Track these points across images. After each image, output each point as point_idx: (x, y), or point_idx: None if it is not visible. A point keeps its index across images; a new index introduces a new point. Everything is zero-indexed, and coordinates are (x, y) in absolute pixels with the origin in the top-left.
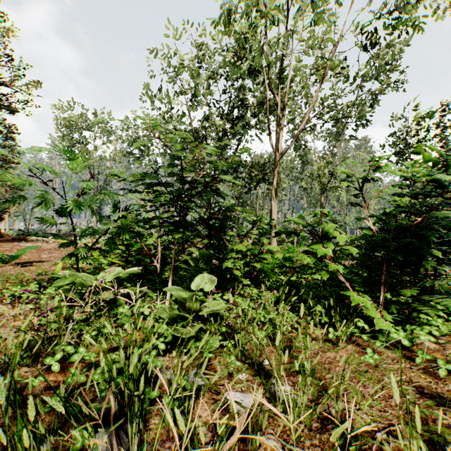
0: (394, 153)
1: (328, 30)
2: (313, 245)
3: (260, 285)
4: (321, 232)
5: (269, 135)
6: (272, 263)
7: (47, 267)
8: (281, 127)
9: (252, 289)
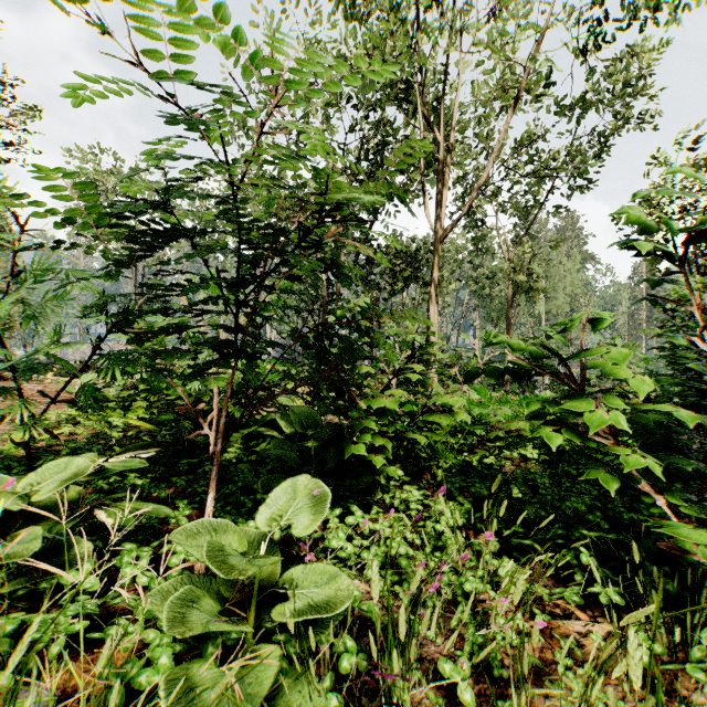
0: (635, 232)
1: (531, 9)
2: (575, 401)
3: (421, 474)
4: (591, 366)
5: (425, 201)
6: (443, 426)
7: (2, 434)
8: (445, 187)
9: (409, 489)
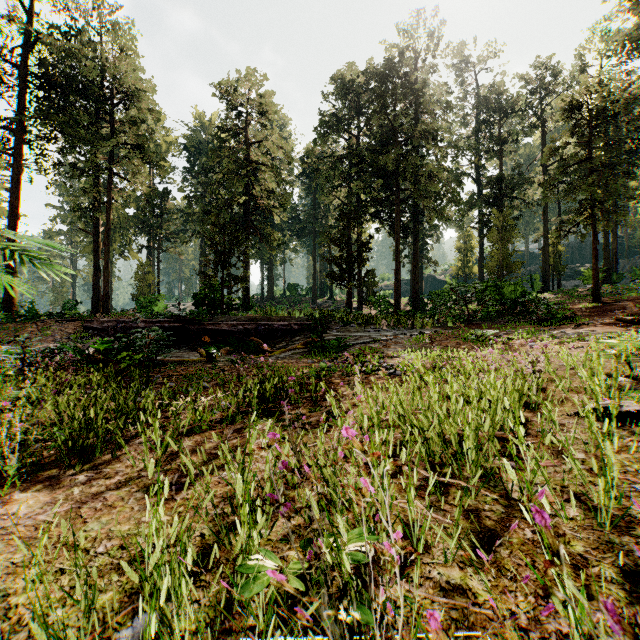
0: None
1: None
2: None
3: None
4: None
5: None
6: None
7: None
8: None
9: None
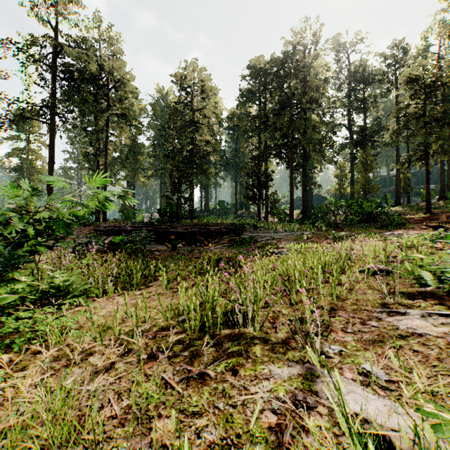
0: None
1: None
2: None
3: None
4: None
5: None
6: None
7: None
8: None
9: None
